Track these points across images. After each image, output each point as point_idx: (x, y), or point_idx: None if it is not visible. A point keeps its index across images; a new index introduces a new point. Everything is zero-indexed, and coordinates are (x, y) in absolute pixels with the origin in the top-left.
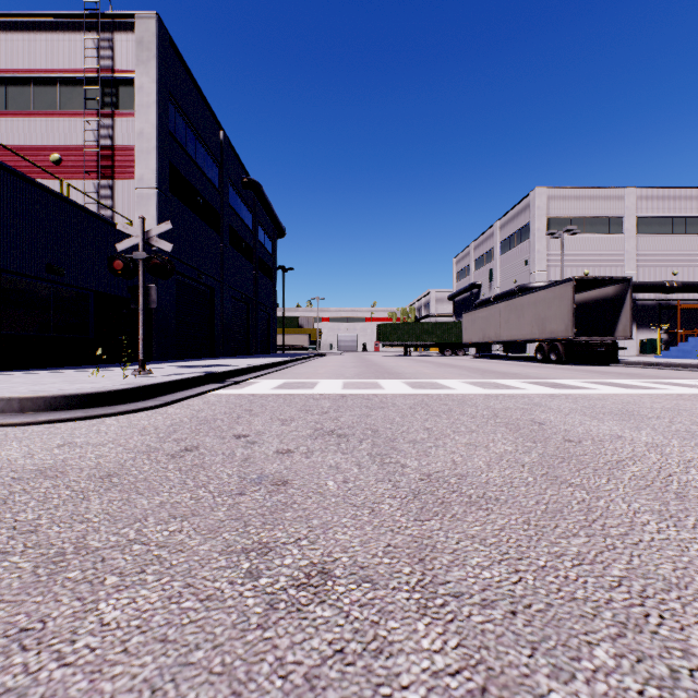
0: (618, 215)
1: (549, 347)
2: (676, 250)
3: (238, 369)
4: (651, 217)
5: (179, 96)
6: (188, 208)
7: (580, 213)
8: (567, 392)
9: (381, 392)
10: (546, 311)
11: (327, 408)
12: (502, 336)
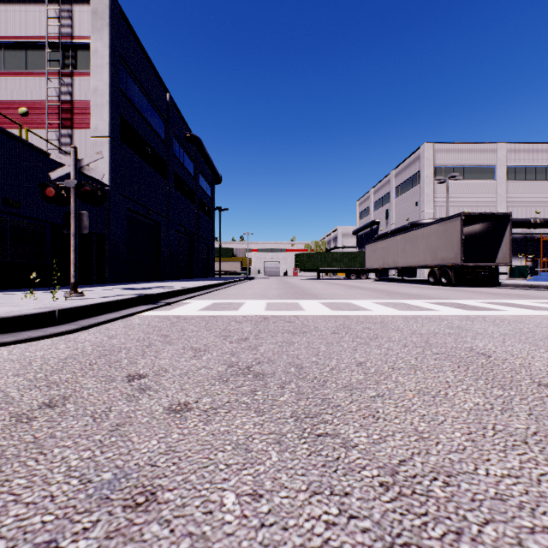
0: (492, 165)
1: (440, 272)
2: (539, 193)
3: (172, 291)
4: (518, 166)
5: (130, 61)
6: (137, 156)
7: (461, 163)
8: (479, 313)
9: (301, 313)
10: (438, 242)
11: (248, 333)
12: (399, 263)
